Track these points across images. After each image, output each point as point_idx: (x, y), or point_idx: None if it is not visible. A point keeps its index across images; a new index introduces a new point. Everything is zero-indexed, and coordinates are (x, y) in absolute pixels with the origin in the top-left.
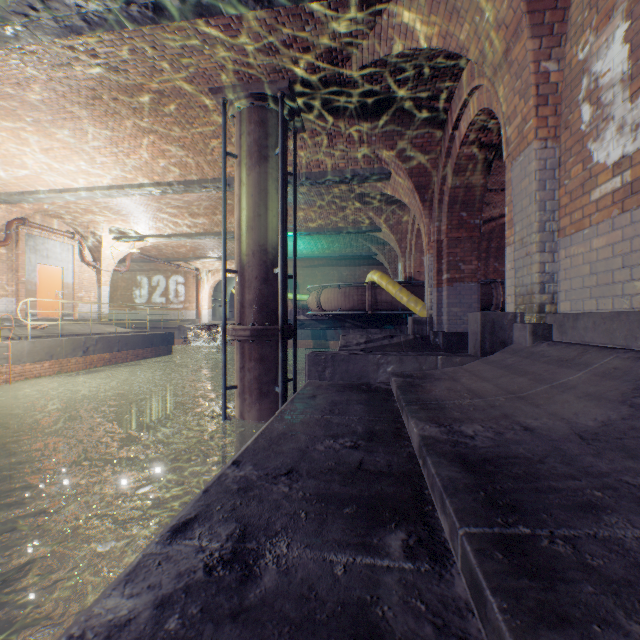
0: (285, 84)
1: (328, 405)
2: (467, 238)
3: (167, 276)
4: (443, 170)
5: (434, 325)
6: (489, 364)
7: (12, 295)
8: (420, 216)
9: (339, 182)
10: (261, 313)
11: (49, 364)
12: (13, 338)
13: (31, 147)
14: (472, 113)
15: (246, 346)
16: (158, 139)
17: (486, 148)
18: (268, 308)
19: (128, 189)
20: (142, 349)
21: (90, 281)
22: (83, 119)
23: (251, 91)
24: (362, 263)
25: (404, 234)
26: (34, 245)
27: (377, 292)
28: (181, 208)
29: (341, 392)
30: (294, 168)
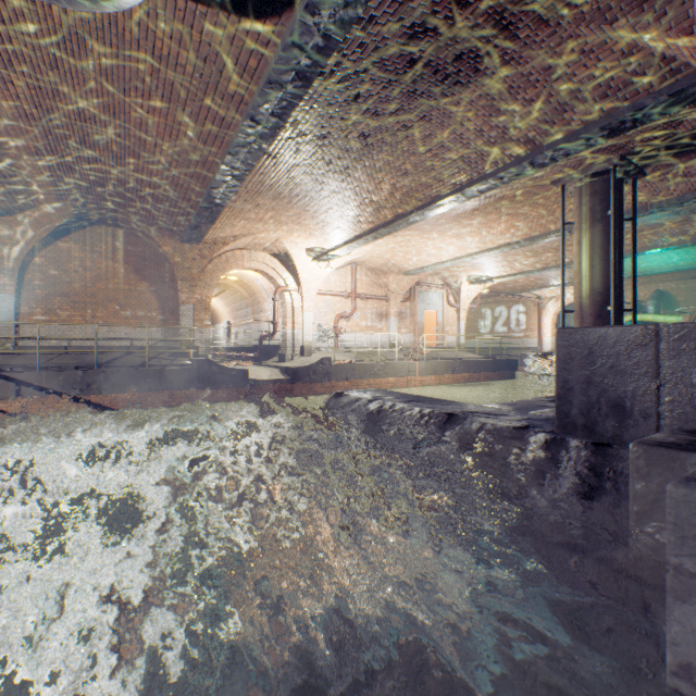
0: (615, 160)
1: None
2: None
3: (508, 306)
4: None
5: None
6: None
7: (411, 332)
8: None
9: None
10: None
11: (433, 377)
12: (415, 359)
13: (432, 243)
14: None
15: None
16: (510, 218)
17: None
18: None
19: (486, 252)
20: (489, 372)
21: (452, 318)
22: (464, 222)
23: (584, 174)
24: None
25: None
26: (422, 297)
27: None
28: (524, 252)
29: None
30: (632, 213)
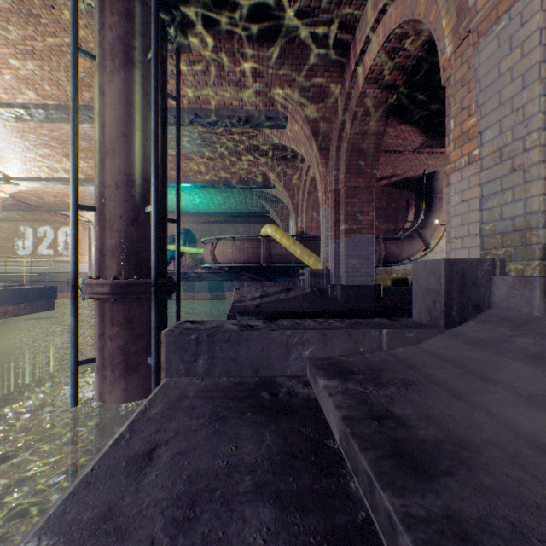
0: None
1: (168, 522)
2: (365, 188)
3: (55, 227)
4: (343, 114)
5: (331, 278)
6: (481, 347)
7: None
8: (316, 166)
9: (233, 124)
10: (128, 263)
11: None
12: None
13: None
14: (382, 37)
15: (107, 306)
16: None
17: (389, 90)
18: (138, 257)
19: None
20: (12, 305)
21: None
22: None
23: None
24: (256, 221)
25: (297, 191)
26: None
27: (271, 245)
28: (54, 146)
29: (219, 424)
30: (177, 91)
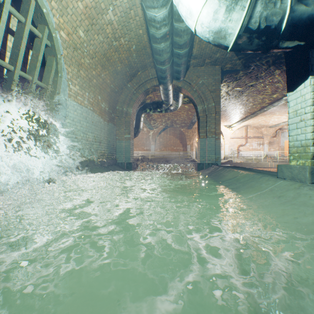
0: None
1: None
2: None
3: None
4: None
5: None
6: None
7: (276, 150)
8: None
9: None
10: None
11: None
12: (274, 161)
13: (272, 117)
14: None
15: None
16: None
17: None
18: None
19: None
20: None
21: None
22: (278, 111)
23: None
24: None
25: None
26: (283, 135)
27: None
28: None
29: None
30: None
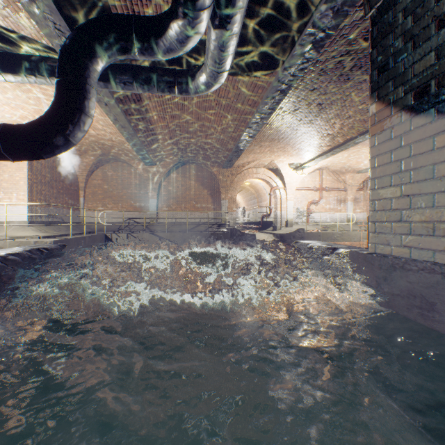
0: None
1: None
2: None
3: None
4: None
5: None
6: None
7: (364, 211)
8: None
9: None
10: None
11: None
12: (366, 230)
13: None
14: None
15: None
16: None
17: None
18: None
19: None
20: None
21: None
22: None
23: None
24: None
25: None
26: None
27: None
28: None
29: None
30: None
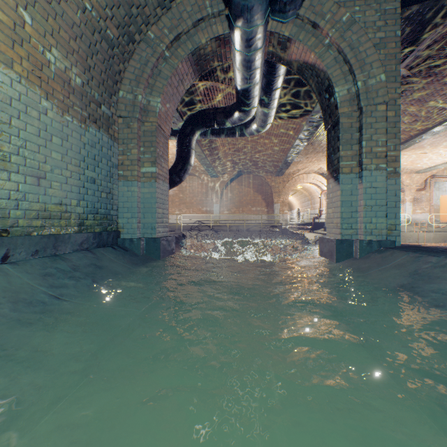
0: None
1: None
2: None
3: None
4: None
5: None
6: None
7: (426, 212)
8: None
9: None
10: None
11: (442, 245)
12: (425, 231)
13: (430, 153)
14: None
15: None
16: None
17: None
18: None
19: None
20: None
21: None
22: None
23: None
24: None
25: None
26: (437, 186)
27: None
28: None
29: None
30: None
